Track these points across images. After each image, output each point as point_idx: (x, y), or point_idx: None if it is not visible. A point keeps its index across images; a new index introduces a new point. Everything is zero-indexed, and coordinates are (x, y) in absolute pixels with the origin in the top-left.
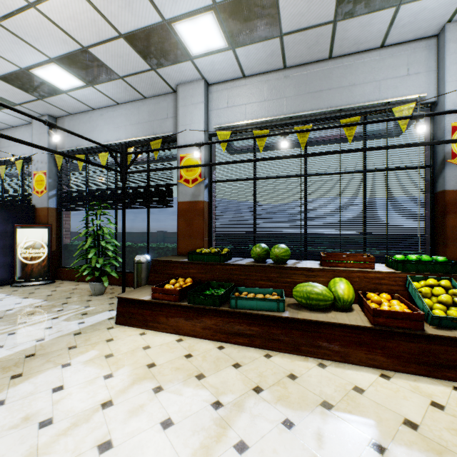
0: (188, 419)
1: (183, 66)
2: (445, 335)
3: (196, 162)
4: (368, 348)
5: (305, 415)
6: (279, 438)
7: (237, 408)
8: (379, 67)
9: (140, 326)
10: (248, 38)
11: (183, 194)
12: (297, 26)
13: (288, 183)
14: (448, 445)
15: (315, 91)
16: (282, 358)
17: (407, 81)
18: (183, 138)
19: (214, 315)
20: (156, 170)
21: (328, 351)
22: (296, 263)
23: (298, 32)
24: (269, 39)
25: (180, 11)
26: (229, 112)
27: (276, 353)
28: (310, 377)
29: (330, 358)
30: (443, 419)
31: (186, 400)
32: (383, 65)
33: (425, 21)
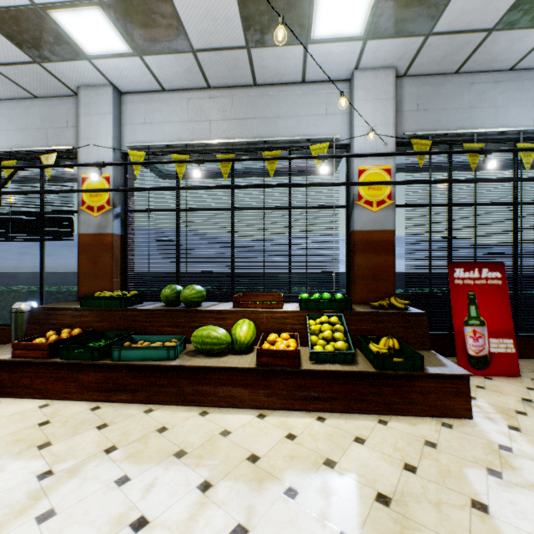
0: None
1: (80, 65)
2: (315, 369)
3: (103, 186)
4: (252, 390)
5: (150, 468)
6: (101, 497)
7: (70, 474)
8: (301, 102)
9: None
10: (156, 47)
11: (85, 224)
12: (208, 44)
13: (211, 217)
14: (274, 472)
15: (241, 118)
16: (164, 412)
17: (326, 121)
18: (85, 154)
19: (93, 370)
20: (41, 192)
21: (215, 398)
22: (213, 305)
23: (211, 51)
24: (181, 53)
25: None
26: (147, 129)
27: (161, 406)
28: (183, 427)
29: (216, 405)
30: (287, 448)
31: (5, 476)
32: (305, 101)
33: (336, 65)
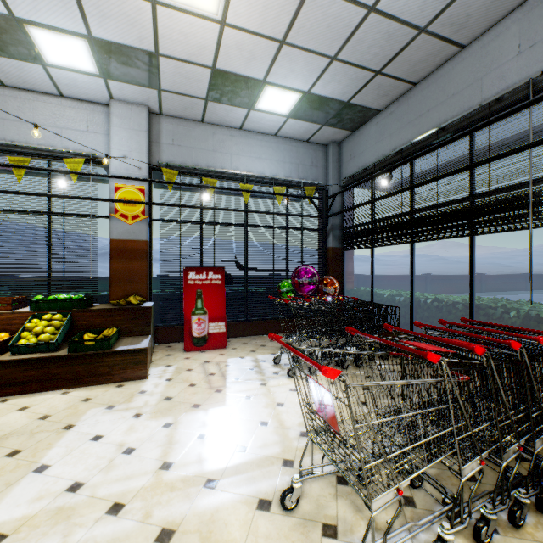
0: None
1: None
2: (6, 360)
3: None
4: None
5: None
6: None
7: None
8: (61, 115)
9: None
10: None
11: None
12: None
13: None
14: None
15: None
16: None
17: (88, 137)
18: None
19: None
20: None
21: None
22: None
23: None
24: None
25: None
26: None
27: None
28: None
29: None
30: None
31: None
32: (65, 114)
33: (89, 90)
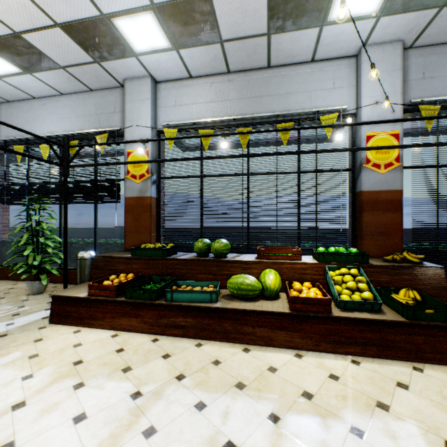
0: (103, 412)
1: (128, 61)
2: (346, 317)
3: (144, 158)
4: (287, 332)
5: (219, 396)
6: (188, 419)
7: (156, 396)
8: (310, 79)
9: (75, 324)
10: (191, 41)
11: (130, 190)
12: (235, 34)
13: (231, 181)
14: (332, 410)
15: (256, 96)
16: (212, 346)
17: (333, 94)
18: (130, 133)
19: (151, 309)
20: (100, 164)
21: (254, 337)
22: (236, 256)
23: (236, 40)
24: (211, 44)
25: (118, 8)
26: (177, 110)
27: (208, 341)
28: (233, 361)
29: (255, 343)
30: (335, 388)
31: (106, 393)
32: (313, 77)
33: (345, 43)
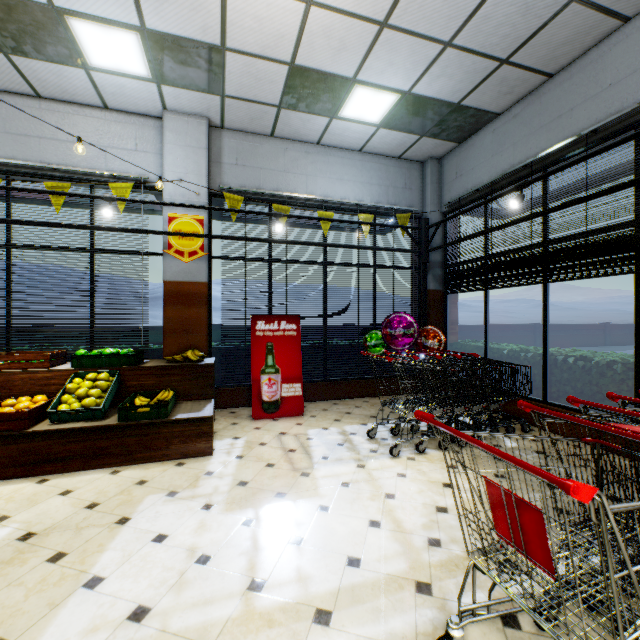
0: None
1: None
2: (44, 430)
3: None
4: None
5: None
6: None
7: None
8: (105, 131)
9: None
10: None
11: None
12: None
13: None
14: None
15: (20, 133)
16: None
17: (136, 157)
18: None
19: None
20: None
21: None
22: None
23: None
24: None
25: None
26: None
27: None
28: None
29: None
30: None
31: None
32: (110, 130)
33: (138, 99)
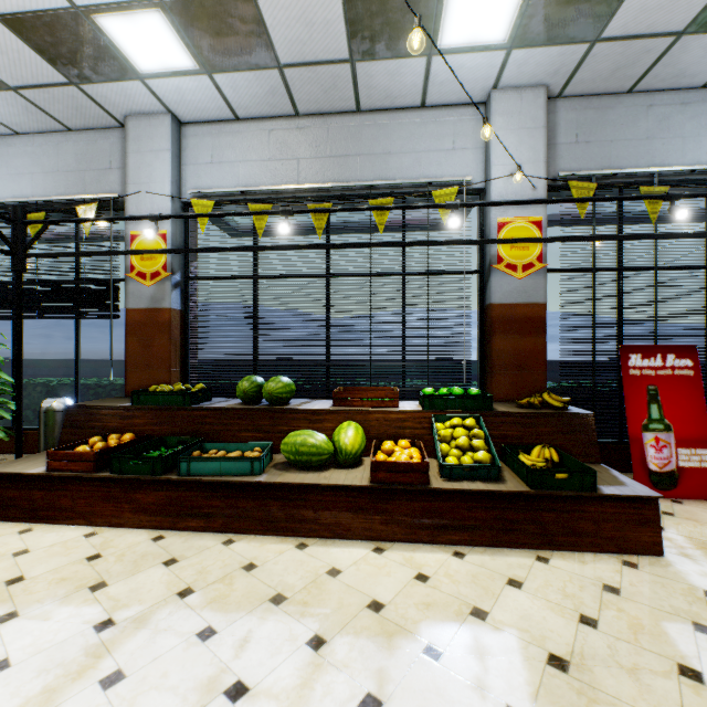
0: (40, 655)
1: (129, 86)
2: (449, 488)
3: (158, 245)
4: (365, 515)
5: (240, 617)
6: (182, 655)
7: (137, 624)
8: (420, 134)
9: (24, 519)
10: (230, 62)
11: (135, 297)
12: (300, 57)
13: (300, 286)
14: (407, 624)
15: (340, 155)
16: (249, 543)
17: (453, 158)
18: (135, 204)
19: (154, 488)
20: (80, 254)
21: (316, 525)
22: (304, 403)
23: (304, 66)
24: (263, 69)
25: None
26: (215, 171)
27: (244, 536)
28: (277, 564)
29: (317, 535)
30: (419, 593)
31: (52, 626)
32: (424, 131)
33: (468, 83)
